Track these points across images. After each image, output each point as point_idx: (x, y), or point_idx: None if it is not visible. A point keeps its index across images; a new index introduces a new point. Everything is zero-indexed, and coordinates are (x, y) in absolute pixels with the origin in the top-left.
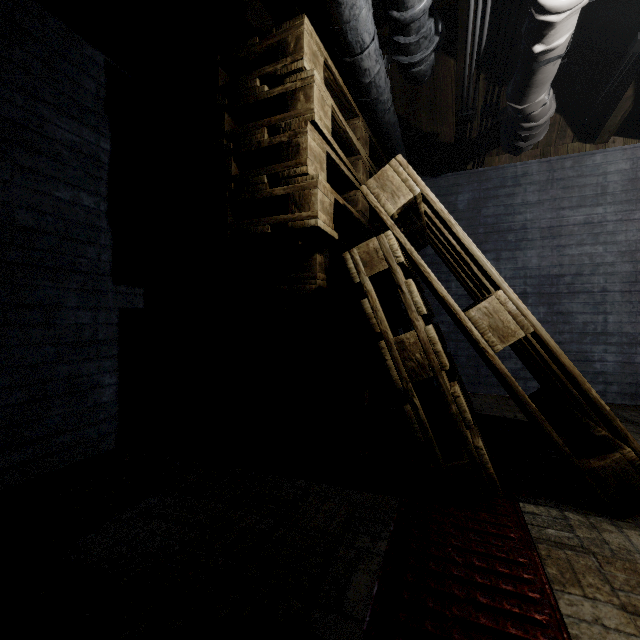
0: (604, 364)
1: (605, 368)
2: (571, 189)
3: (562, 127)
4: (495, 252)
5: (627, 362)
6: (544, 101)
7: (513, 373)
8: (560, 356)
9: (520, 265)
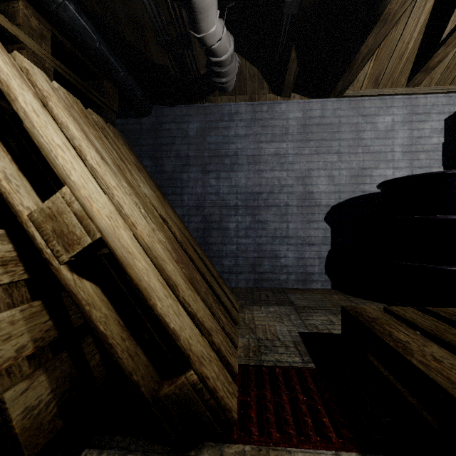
0: (287, 259)
1: (287, 262)
2: (267, 128)
3: (260, 79)
4: (216, 172)
5: (300, 257)
6: (220, 36)
7: (229, 269)
8: (127, 267)
9: (233, 183)
